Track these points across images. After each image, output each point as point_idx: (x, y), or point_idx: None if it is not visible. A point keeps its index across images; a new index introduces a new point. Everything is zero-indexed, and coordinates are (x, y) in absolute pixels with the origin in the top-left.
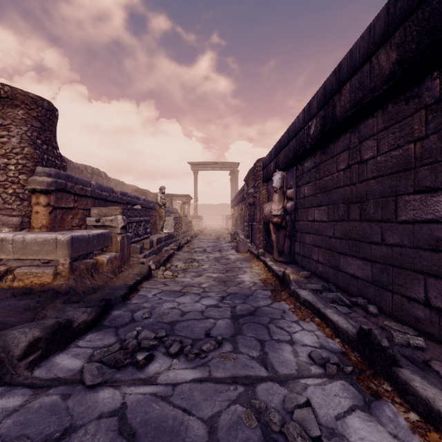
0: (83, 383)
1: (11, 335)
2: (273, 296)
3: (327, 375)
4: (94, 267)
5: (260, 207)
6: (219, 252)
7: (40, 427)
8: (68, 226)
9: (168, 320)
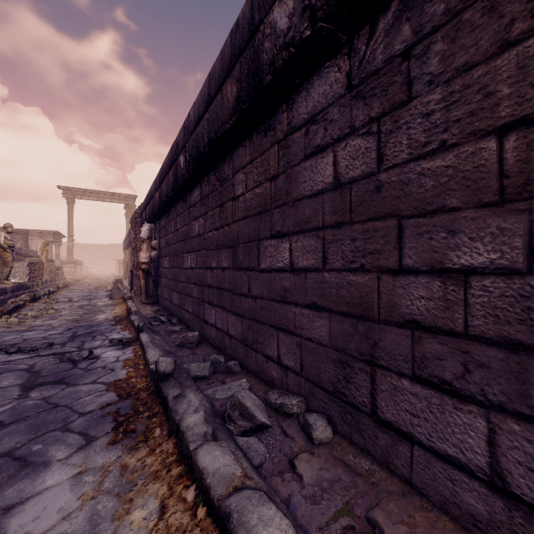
0: None
1: None
2: (115, 324)
3: (114, 345)
4: None
5: (137, 254)
6: (88, 300)
7: None
8: None
9: (10, 344)
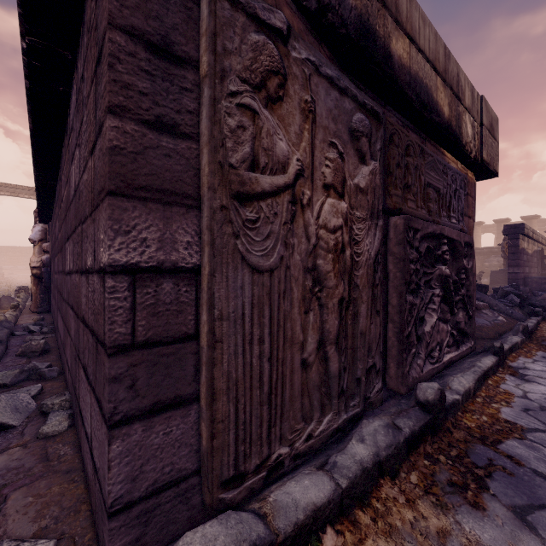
0: None
1: None
2: None
3: None
4: None
5: None
6: None
7: None
8: None
9: None
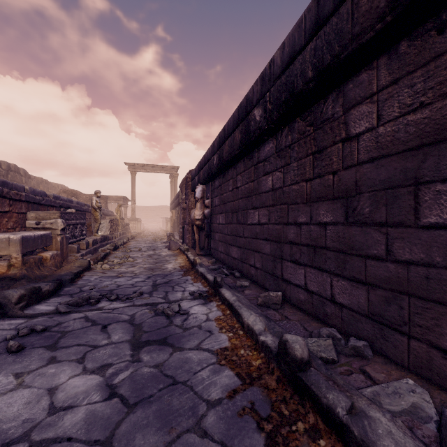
0: (58, 313)
1: (6, 292)
2: (184, 274)
3: (194, 298)
4: (40, 261)
5: (189, 212)
6: (153, 250)
7: (43, 324)
8: (3, 229)
9: (108, 289)
